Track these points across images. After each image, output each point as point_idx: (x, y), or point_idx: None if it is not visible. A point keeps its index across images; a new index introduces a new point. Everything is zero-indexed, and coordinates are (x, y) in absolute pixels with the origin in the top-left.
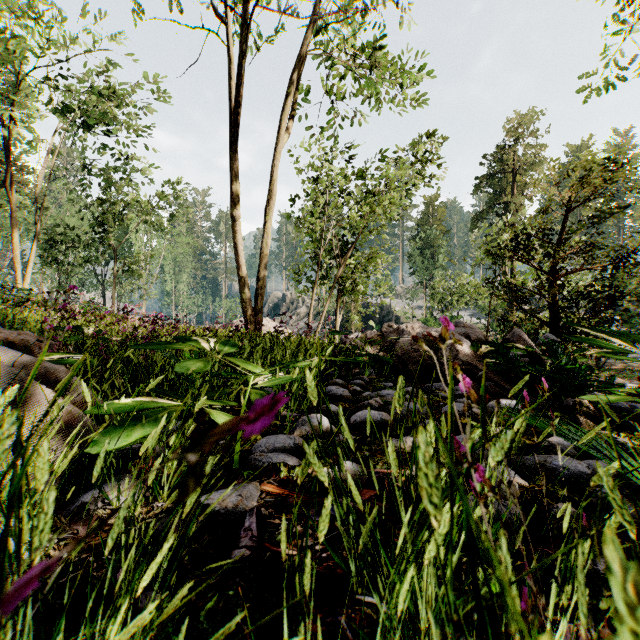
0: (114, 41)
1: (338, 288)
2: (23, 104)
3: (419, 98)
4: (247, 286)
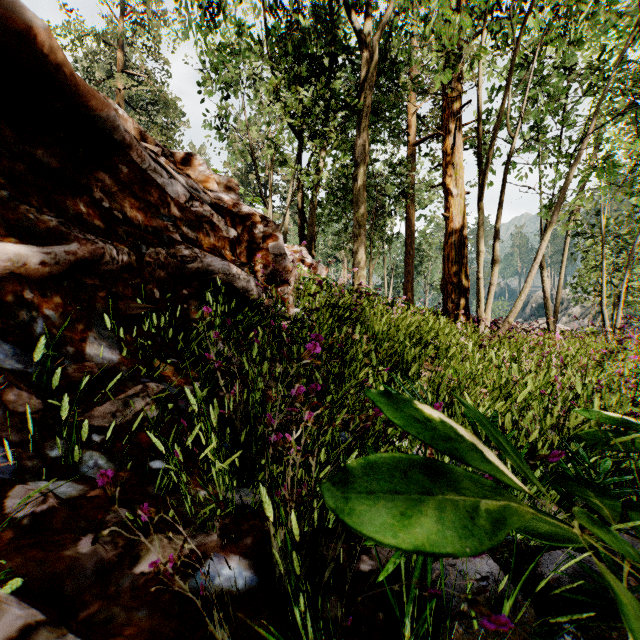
0: None
1: (614, 299)
2: None
3: None
4: (548, 306)
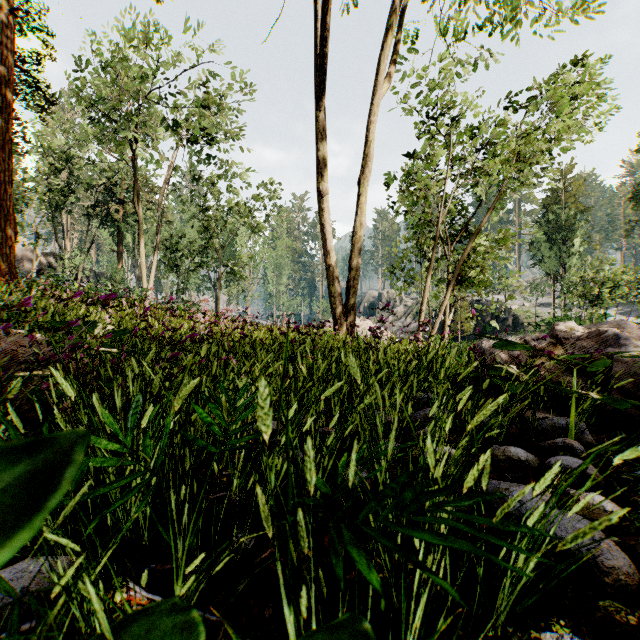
0: (215, 50)
1: (448, 280)
2: (149, 130)
3: (575, 5)
4: (336, 276)
